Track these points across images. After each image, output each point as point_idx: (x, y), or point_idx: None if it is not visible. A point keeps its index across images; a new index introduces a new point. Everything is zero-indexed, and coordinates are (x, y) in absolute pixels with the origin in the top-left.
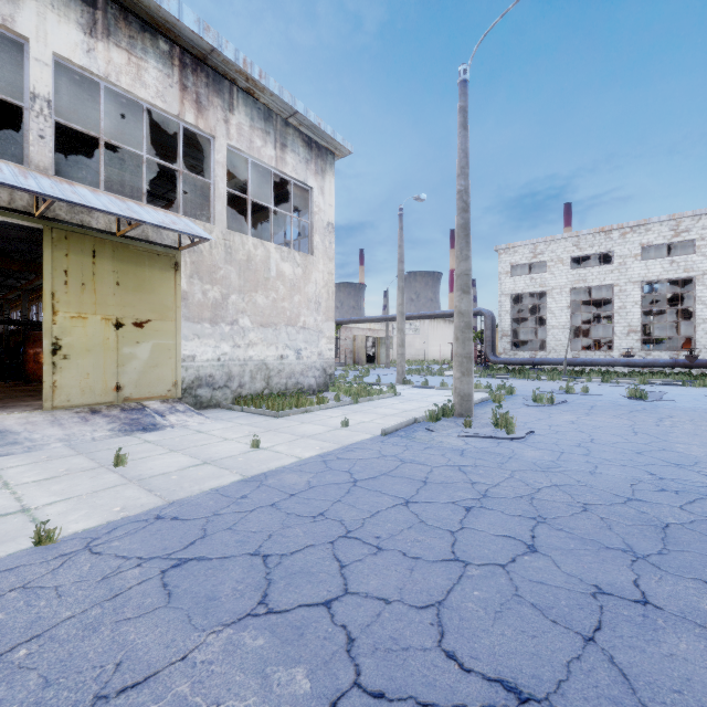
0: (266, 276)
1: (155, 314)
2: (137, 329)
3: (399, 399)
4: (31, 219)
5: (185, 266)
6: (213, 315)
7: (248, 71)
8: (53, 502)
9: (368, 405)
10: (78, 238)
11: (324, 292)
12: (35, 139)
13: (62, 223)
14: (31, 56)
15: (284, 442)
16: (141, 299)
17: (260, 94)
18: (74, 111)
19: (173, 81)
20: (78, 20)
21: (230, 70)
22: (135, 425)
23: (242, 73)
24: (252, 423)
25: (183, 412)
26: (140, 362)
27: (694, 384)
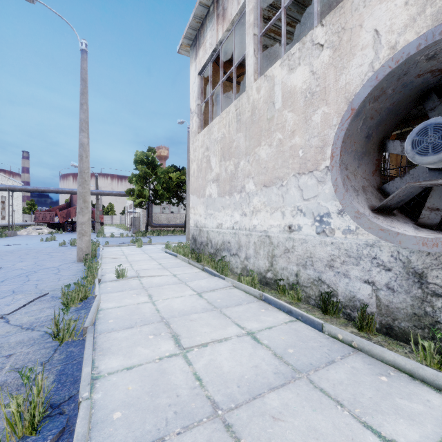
0: None
1: None
2: None
3: None
4: None
5: None
6: None
7: None
8: None
9: None
10: None
11: None
12: None
13: None
14: None
15: None
16: None
17: None
18: None
19: None
20: None
21: None
22: None
23: None
24: None
25: None
26: None
27: None
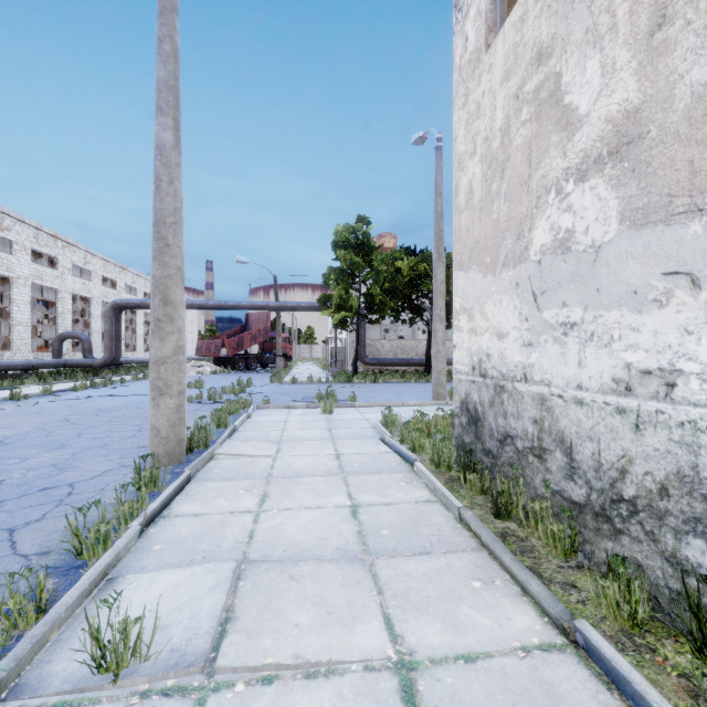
0: None
1: None
2: None
3: None
4: None
5: None
6: None
7: None
8: None
9: None
10: None
11: None
12: None
13: None
14: None
15: None
16: None
17: None
18: None
19: None
20: None
21: None
22: None
23: None
24: None
25: None
26: None
27: (82, 388)
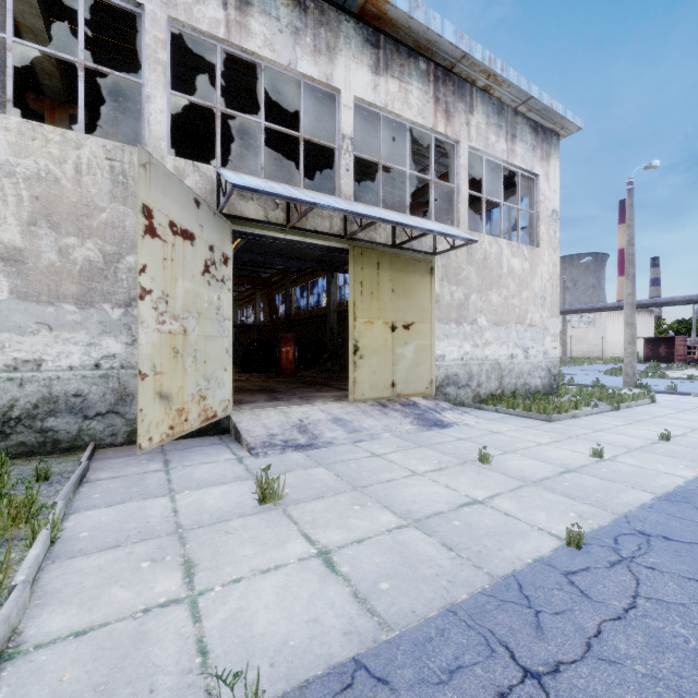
0: (499, 274)
1: (416, 316)
2: (405, 331)
3: (665, 407)
4: (341, 241)
5: (437, 270)
6: (458, 315)
7: (491, 68)
8: (489, 496)
9: (638, 414)
10: (368, 253)
11: (548, 285)
12: (344, 173)
13: (360, 242)
14: (341, 104)
15: (619, 453)
16: (408, 304)
17: (496, 89)
18: (319, 146)
19: (429, 96)
20: (368, 63)
21: (473, 72)
22: (426, 421)
23: (485, 71)
24: (533, 426)
25: (451, 410)
26: (407, 362)
27: None
